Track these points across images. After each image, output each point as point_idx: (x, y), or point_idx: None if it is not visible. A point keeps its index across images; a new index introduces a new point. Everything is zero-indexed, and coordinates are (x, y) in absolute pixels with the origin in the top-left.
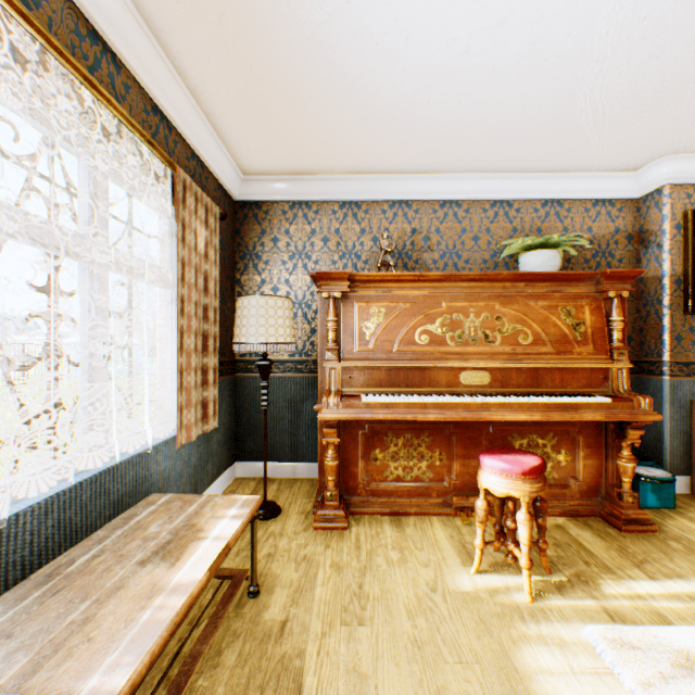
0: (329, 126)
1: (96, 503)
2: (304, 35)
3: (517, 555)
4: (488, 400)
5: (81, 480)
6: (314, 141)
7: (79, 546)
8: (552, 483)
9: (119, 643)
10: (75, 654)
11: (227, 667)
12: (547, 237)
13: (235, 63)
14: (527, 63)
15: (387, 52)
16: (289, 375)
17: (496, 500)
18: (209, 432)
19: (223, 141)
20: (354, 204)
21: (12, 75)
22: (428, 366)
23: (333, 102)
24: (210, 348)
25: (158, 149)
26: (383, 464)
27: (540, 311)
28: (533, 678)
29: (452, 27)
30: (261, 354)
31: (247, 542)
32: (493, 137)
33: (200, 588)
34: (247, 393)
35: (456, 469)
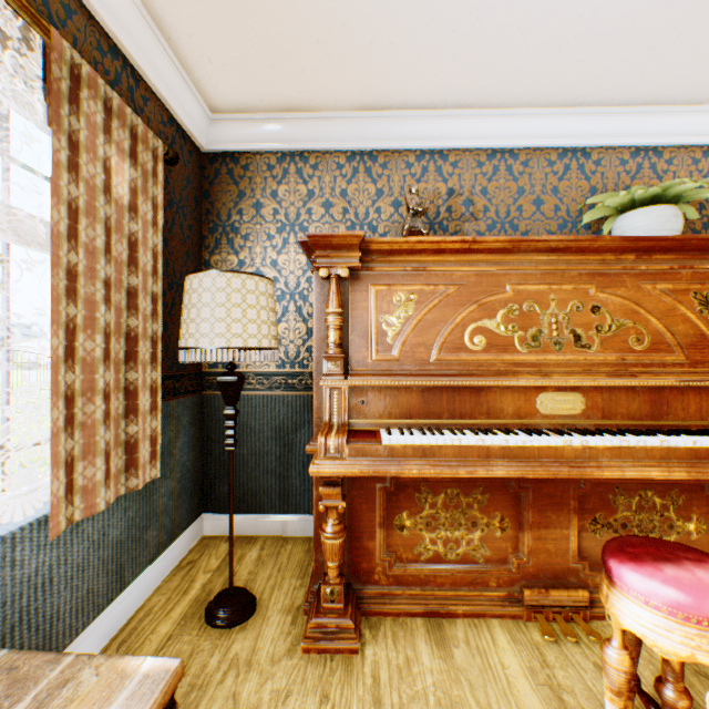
0: (329, 5)
1: None
2: None
3: None
4: (592, 442)
5: None
6: (307, 41)
7: None
8: None
9: None
10: None
11: None
12: (665, 185)
13: None
14: None
15: None
16: (277, 393)
17: (629, 631)
18: (149, 483)
19: (169, 42)
20: (367, 155)
21: None
22: (485, 384)
23: None
24: (141, 355)
25: None
26: (414, 534)
27: (660, 297)
28: None
29: None
30: (238, 364)
31: (187, 686)
32: (584, 29)
33: None
34: (218, 418)
35: (527, 545)
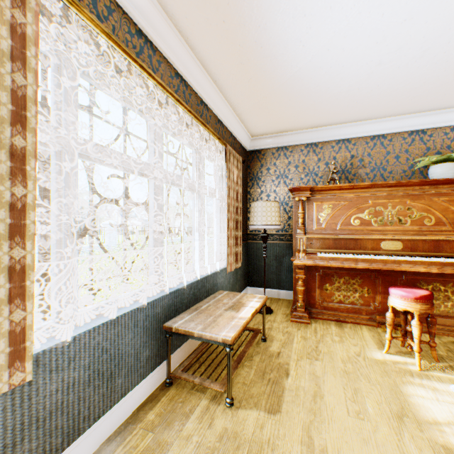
0: (299, 109)
1: (202, 289)
2: (287, 77)
3: (412, 345)
4: (398, 258)
5: (198, 279)
6: (290, 117)
7: (201, 303)
8: (451, 316)
9: (227, 327)
10: (215, 327)
11: (256, 361)
12: (449, 154)
13: (253, 94)
14: (421, 60)
15: (331, 74)
16: (275, 242)
17: (401, 315)
18: (236, 269)
19: (243, 124)
20: (313, 145)
21: (181, 129)
22: (359, 238)
23: (301, 99)
24: (238, 227)
25: (221, 140)
26: (331, 292)
27: (441, 203)
28: (411, 396)
29: (368, 57)
30: (260, 230)
31: (257, 321)
32: (405, 96)
33: (249, 320)
34: (253, 251)
35: (378, 300)
